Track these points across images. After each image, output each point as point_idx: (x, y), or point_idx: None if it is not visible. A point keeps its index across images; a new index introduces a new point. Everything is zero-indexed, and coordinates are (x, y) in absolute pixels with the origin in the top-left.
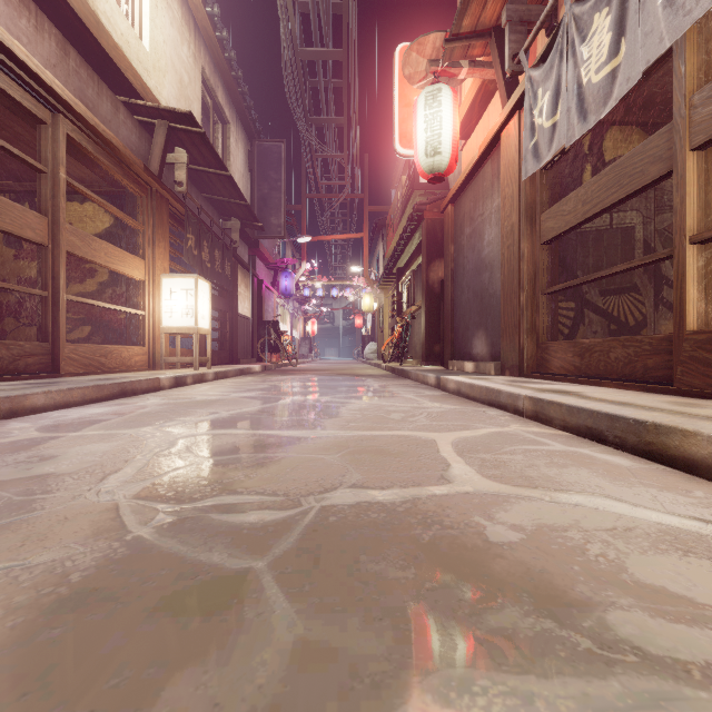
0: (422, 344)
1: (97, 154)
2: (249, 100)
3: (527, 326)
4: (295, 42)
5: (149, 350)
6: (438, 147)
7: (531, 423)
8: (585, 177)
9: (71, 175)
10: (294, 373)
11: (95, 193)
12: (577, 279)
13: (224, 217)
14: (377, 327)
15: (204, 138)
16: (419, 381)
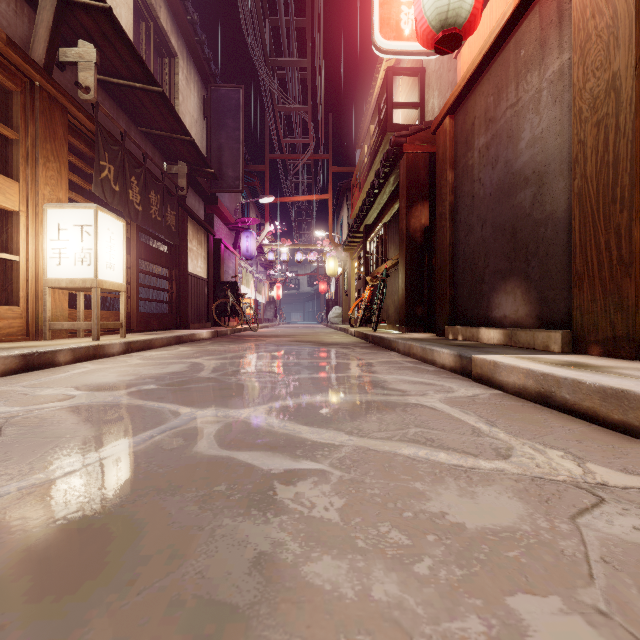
0: (400, 305)
1: None
2: (201, 33)
3: None
4: None
5: (27, 312)
6: None
7: None
8: None
9: None
10: (247, 340)
11: None
12: None
13: (170, 162)
14: (342, 291)
15: (114, 23)
16: (415, 356)
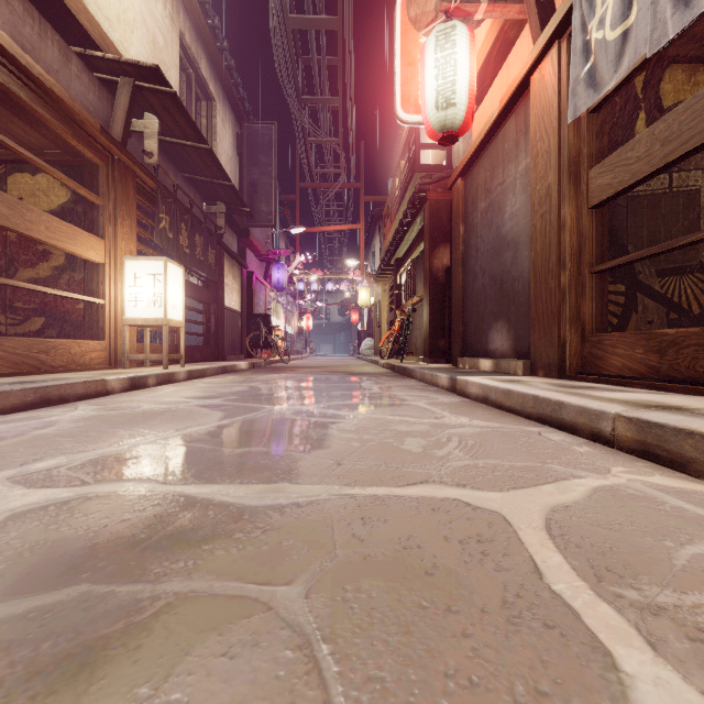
0: (424, 339)
1: (34, 104)
2: (237, 76)
3: (570, 314)
4: (285, 8)
5: (110, 346)
6: (452, 97)
7: (639, 462)
8: (639, 127)
9: (17, 139)
10: (283, 370)
11: (48, 162)
12: (653, 248)
13: (208, 201)
14: (374, 322)
15: (176, 101)
16: (426, 381)
